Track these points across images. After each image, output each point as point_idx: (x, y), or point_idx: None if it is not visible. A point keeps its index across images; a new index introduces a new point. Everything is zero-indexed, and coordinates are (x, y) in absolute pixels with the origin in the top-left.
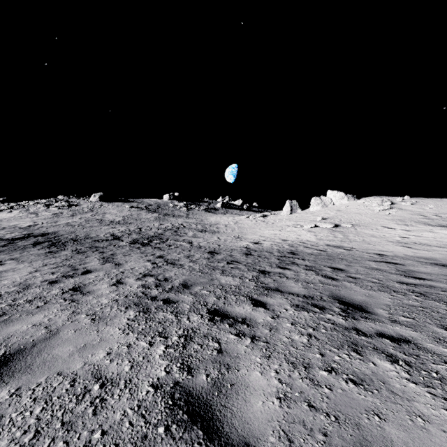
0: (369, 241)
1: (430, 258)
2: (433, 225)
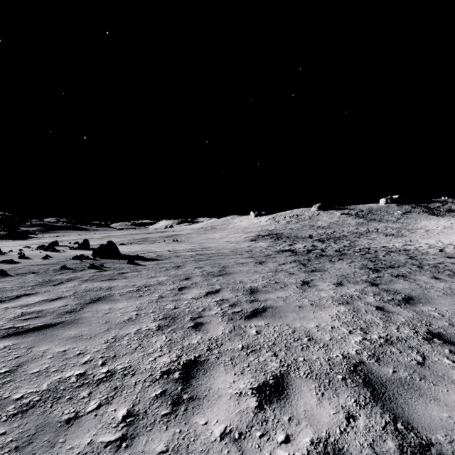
0: None
1: None
2: None
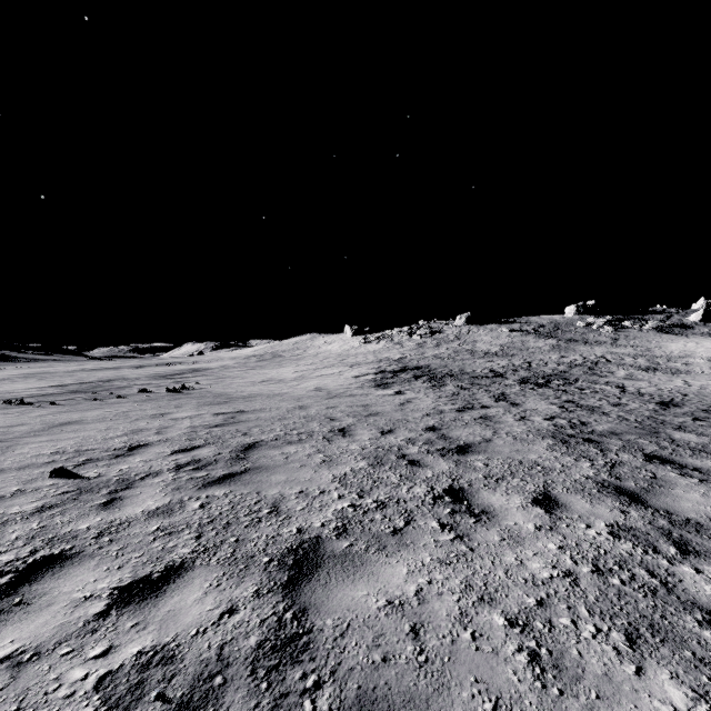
0: None
1: None
2: None
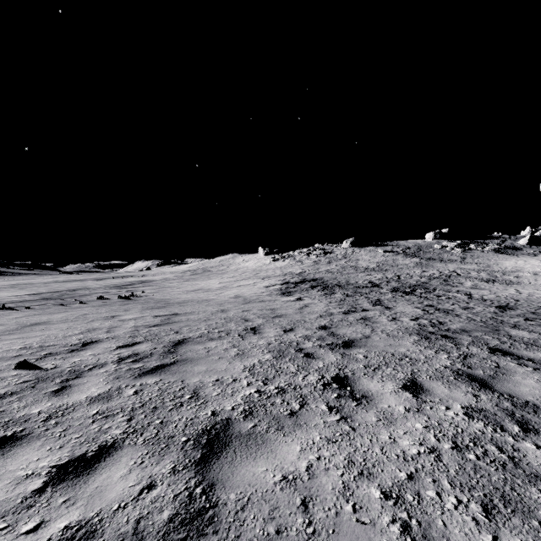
0: None
1: None
2: None
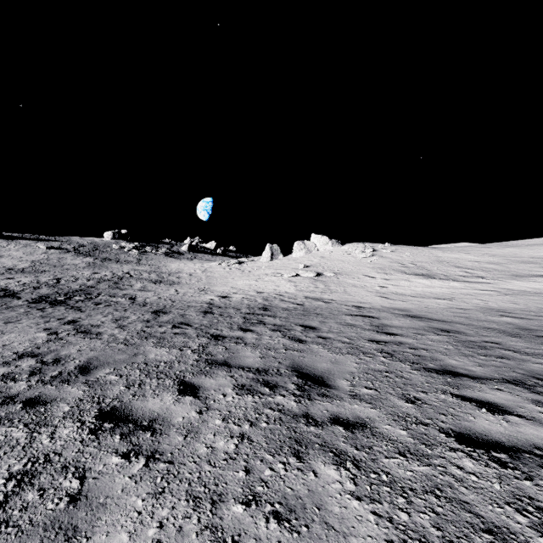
0: (350, 291)
1: (404, 309)
2: (409, 273)
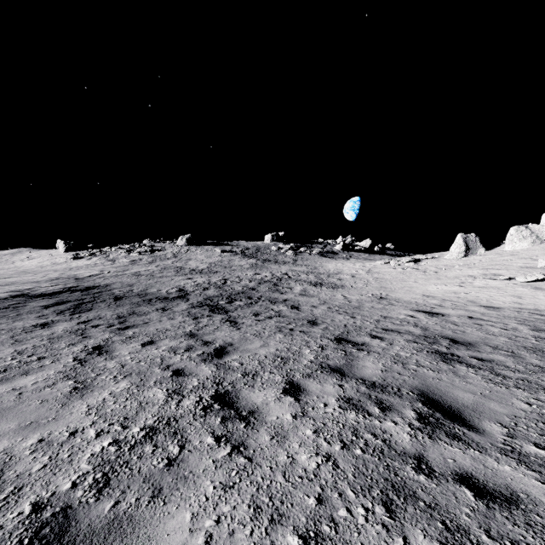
0: None
1: None
2: None
